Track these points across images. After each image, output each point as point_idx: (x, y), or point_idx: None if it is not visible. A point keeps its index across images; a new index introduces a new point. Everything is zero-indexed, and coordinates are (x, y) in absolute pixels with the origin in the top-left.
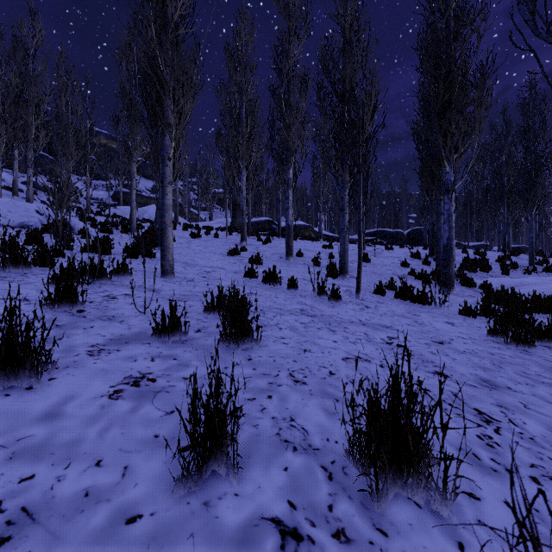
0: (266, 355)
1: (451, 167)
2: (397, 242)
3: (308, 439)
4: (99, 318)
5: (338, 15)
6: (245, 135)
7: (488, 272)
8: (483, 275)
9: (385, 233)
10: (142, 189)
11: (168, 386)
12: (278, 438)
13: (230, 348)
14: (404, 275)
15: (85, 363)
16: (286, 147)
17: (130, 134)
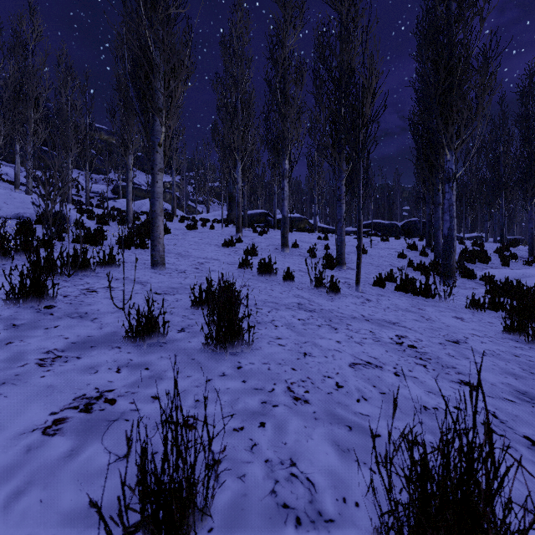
0: (260, 362)
1: (452, 155)
2: (391, 234)
3: (316, 500)
4: (68, 315)
5: (335, 1)
6: (240, 127)
7: (488, 264)
8: (482, 266)
9: (379, 225)
10: (142, 183)
11: (130, 411)
12: (273, 500)
13: (217, 352)
14: (404, 266)
15: (29, 377)
16: (282, 138)
17: (126, 126)
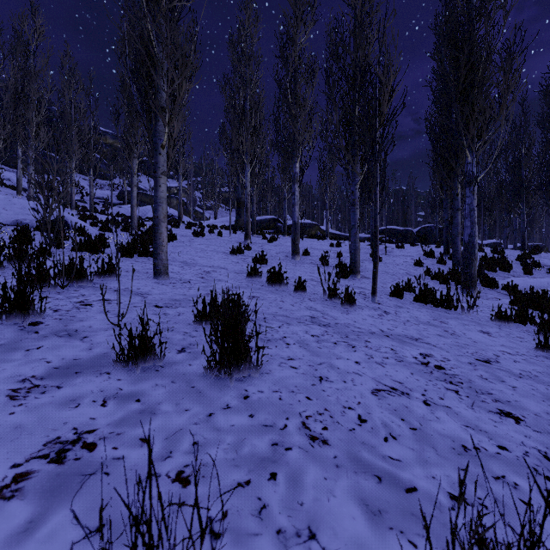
0: (269, 389)
1: (473, 157)
2: (406, 241)
3: None
4: (55, 334)
5: None
6: (249, 129)
7: (509, 272)
8: (504, 275)
9: (393, 231)
10: (148, 188)
11: (111, 460)
12: None
13: (221, 377)
14: (422, 275)
15: None
16: (292, 140)
17: (131, 128)
